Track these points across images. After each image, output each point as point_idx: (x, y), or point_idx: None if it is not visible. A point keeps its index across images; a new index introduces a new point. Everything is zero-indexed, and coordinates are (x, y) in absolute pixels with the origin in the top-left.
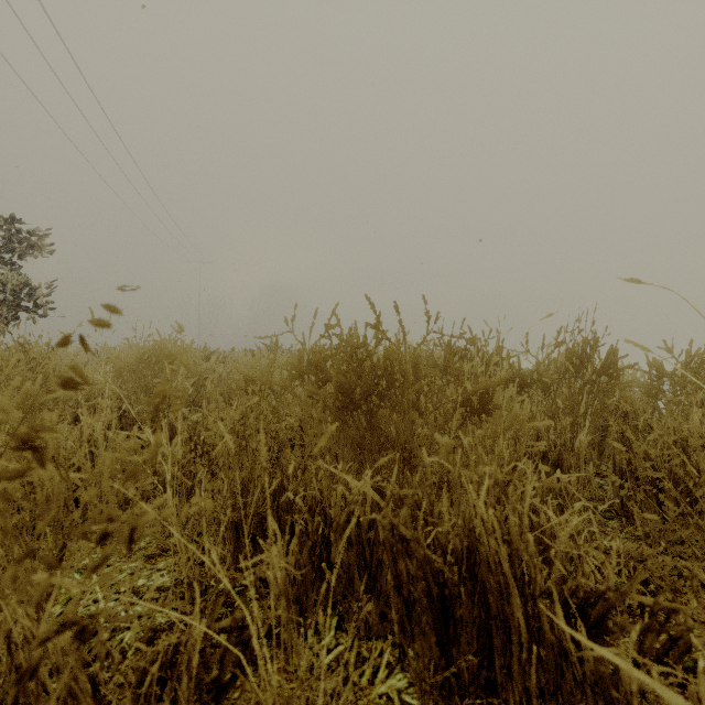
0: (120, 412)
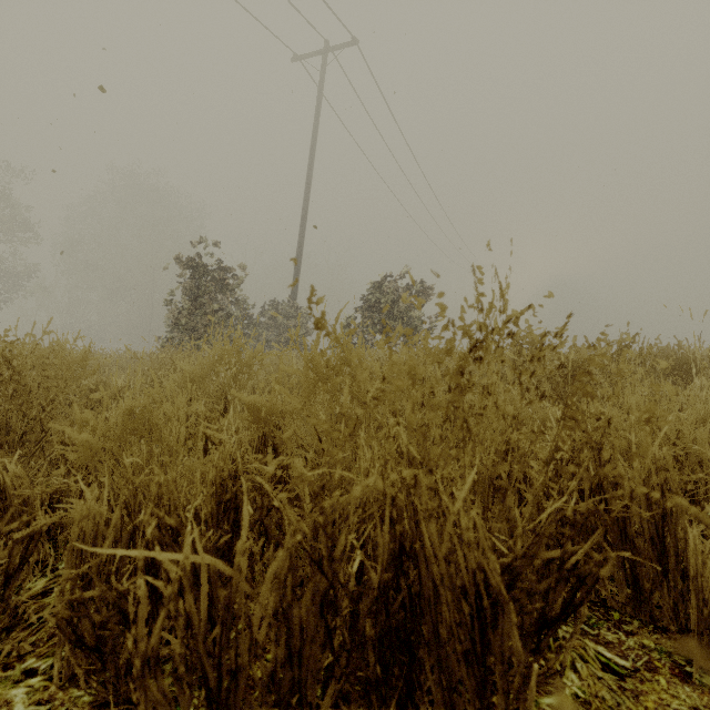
0: None
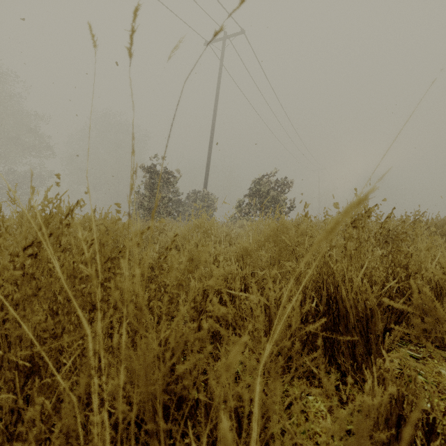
0: None
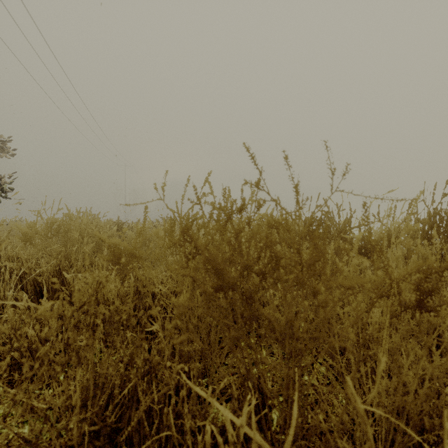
0: (19, 275)
